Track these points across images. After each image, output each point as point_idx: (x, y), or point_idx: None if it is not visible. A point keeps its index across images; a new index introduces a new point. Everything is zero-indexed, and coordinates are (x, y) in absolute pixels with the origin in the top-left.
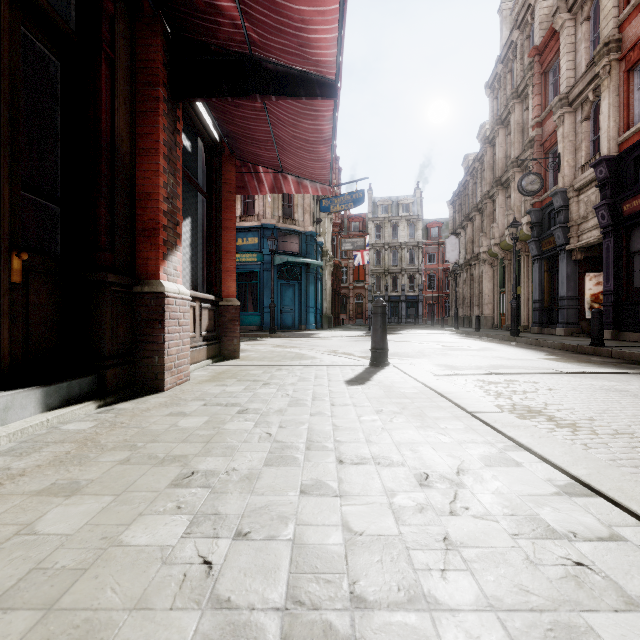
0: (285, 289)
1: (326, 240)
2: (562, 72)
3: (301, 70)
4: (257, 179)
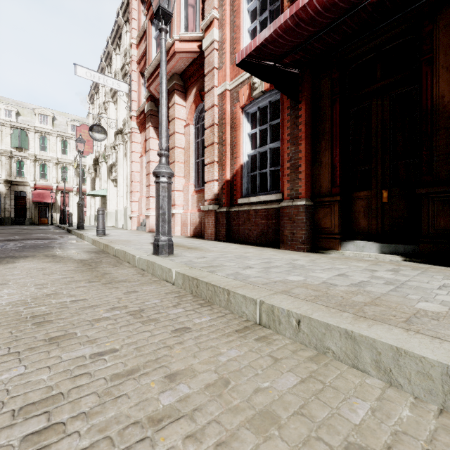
0: None
1: None
2: None
3: None
4: None
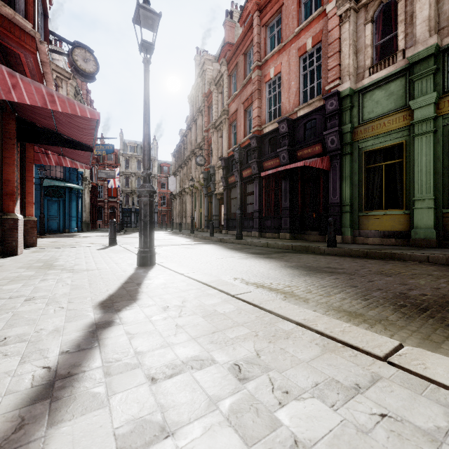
0: (51, 203)
1: (85, 170)
2: (213, 112)
3: (79, 141)
4: (47, 157)
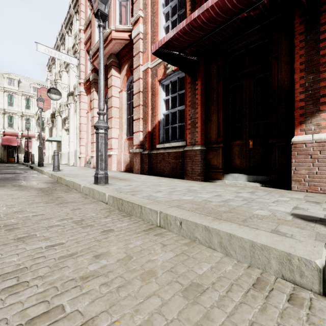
0: None
1: None
2: None
3: None
4: None
